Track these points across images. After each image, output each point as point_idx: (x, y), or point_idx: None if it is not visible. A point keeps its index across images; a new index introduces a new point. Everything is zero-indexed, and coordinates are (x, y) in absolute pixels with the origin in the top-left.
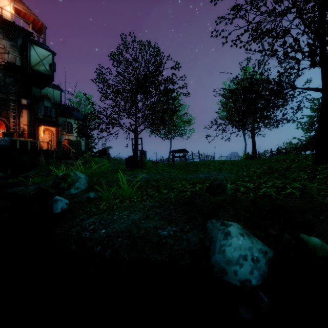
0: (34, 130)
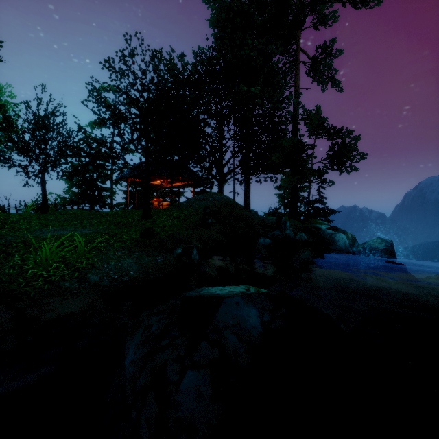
0: None
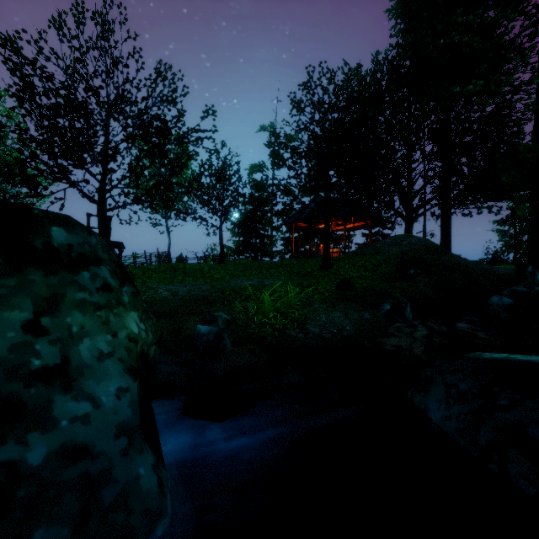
0: None
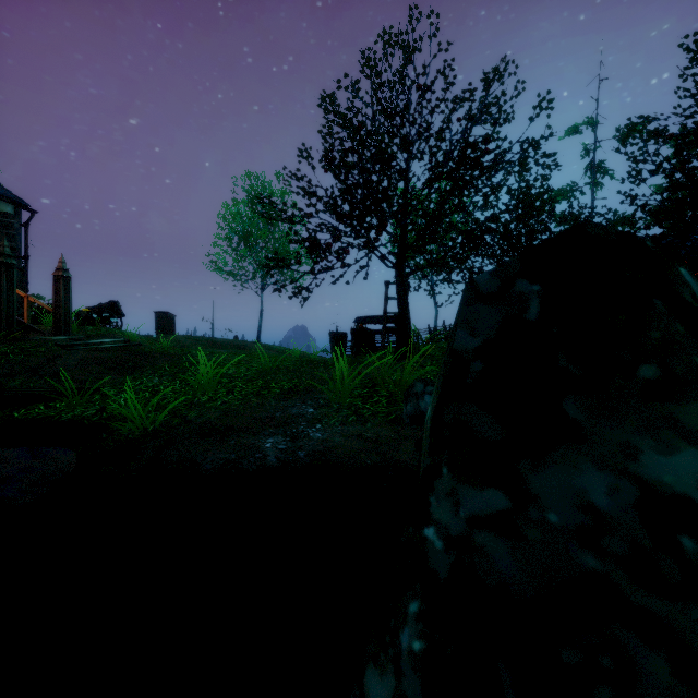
0: None
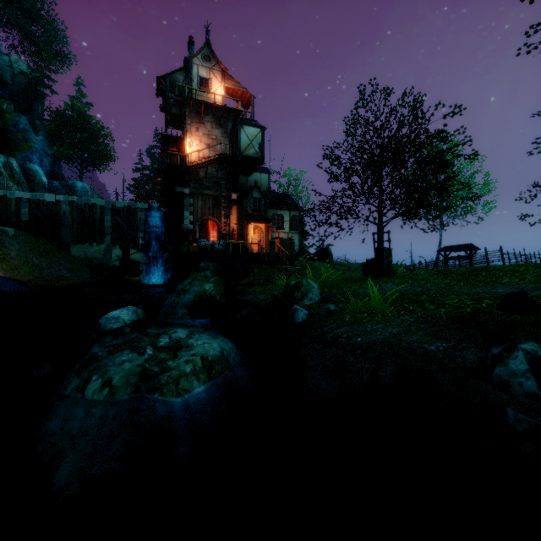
0: (242, 230)
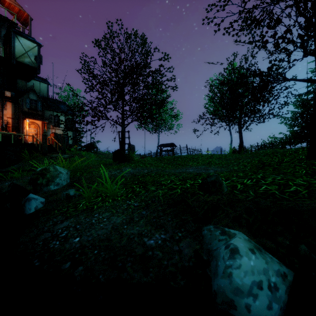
0: (18, 124)
